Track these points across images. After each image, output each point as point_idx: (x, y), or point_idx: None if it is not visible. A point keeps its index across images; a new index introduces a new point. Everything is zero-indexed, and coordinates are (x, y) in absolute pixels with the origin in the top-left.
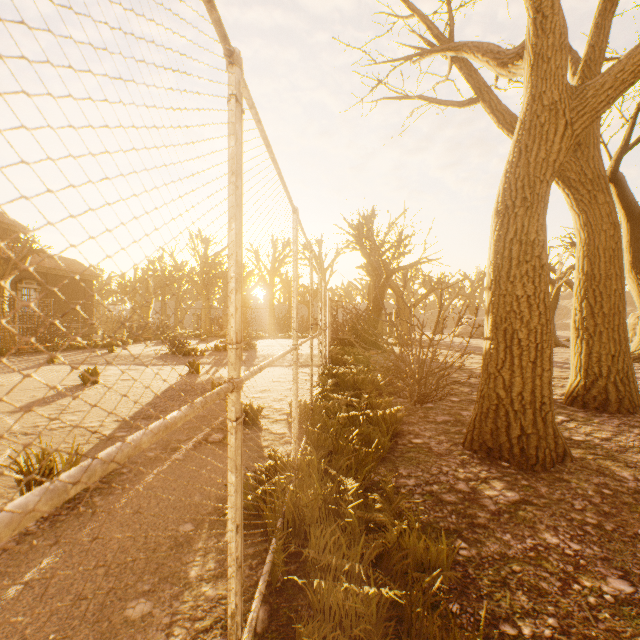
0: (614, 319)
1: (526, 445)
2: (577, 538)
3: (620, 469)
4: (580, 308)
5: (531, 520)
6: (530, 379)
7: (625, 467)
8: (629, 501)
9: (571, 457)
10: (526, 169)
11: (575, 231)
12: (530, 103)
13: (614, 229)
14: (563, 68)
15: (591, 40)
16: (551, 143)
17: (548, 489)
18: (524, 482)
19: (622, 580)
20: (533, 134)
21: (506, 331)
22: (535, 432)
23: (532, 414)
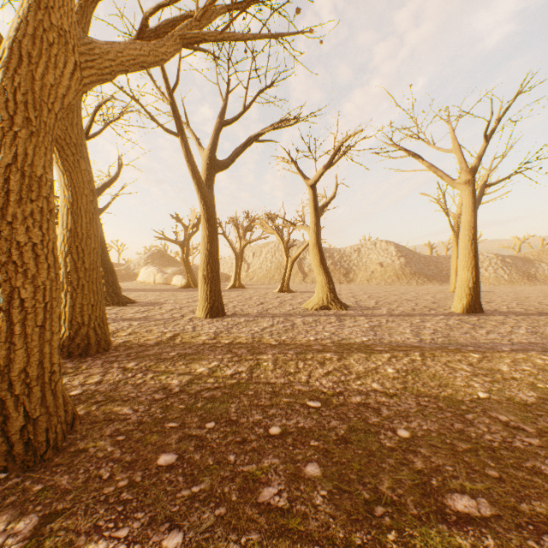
0: (94, 273)
1: (35, 433)
2: (122, 518)
3: (122, 407)
4: (66, 263)
5: (67, 542)
6: (39, 348)
7: (124, 403)
8: (140, 436)
9: (80, 418)
10: (31, 84)
11: (60, 188)
12: (35, 6)
13: (94, 196)
14: (73, 2)
15: (77, 15)
16: (62, 73)
17: (71, 475)
18: (39, 486)
19: (173, 531)
20: (40, 47)
21: (2, 289)
22: (46, 411)
23: (42, 390)
